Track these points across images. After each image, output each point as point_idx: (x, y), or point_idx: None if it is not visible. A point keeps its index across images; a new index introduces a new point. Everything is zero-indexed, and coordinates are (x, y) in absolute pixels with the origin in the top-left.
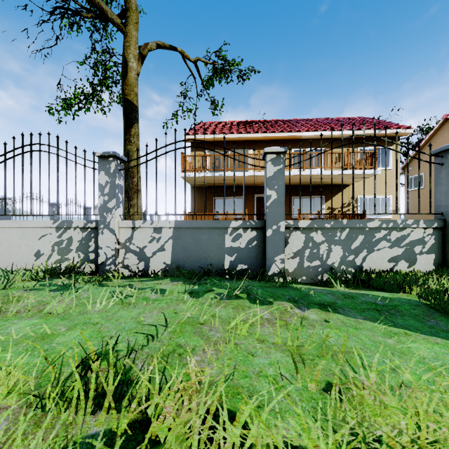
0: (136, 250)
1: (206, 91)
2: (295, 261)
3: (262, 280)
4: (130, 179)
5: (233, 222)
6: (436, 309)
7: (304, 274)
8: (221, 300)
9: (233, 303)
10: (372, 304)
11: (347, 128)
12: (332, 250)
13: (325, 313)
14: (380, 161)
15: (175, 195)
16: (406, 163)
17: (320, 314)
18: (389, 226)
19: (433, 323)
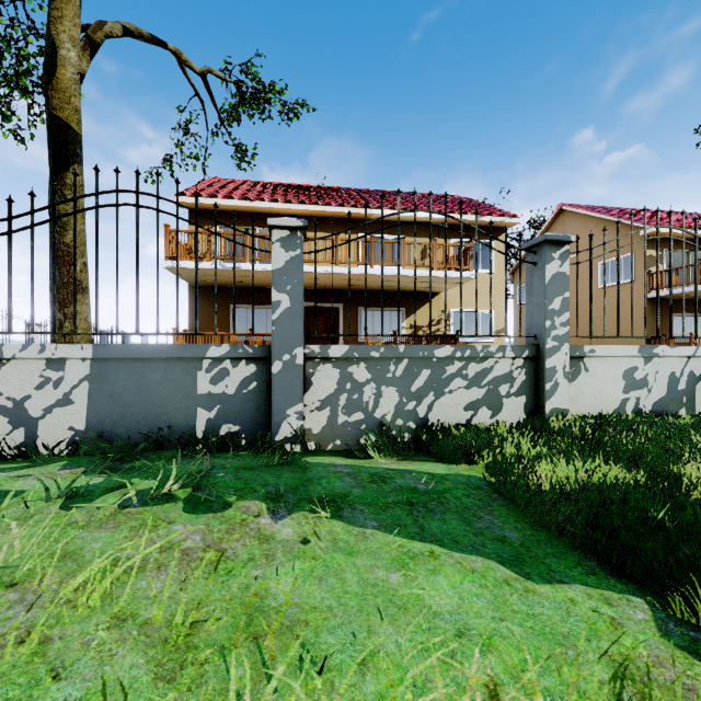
0: (6, 404)
1: (225, 128)
2: (324, 414)
3: (263, 452)
4: (63, 266)
5: (212, 347)
6: (501, 493)
7: (338, 436)
8: (123, 510)
9: (146, 514)
10: (409, 492)
11: (436, 209)
12: (382, 395)
13: (315, 522)
14: (480, 260)
15: (96, 295)
16: (515, 266)
17: (303, 525)
18: (466, 354)
19: (484, 524)
